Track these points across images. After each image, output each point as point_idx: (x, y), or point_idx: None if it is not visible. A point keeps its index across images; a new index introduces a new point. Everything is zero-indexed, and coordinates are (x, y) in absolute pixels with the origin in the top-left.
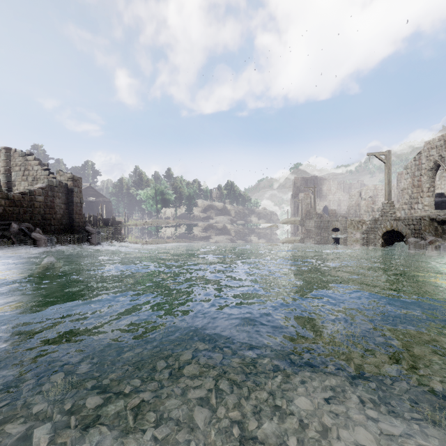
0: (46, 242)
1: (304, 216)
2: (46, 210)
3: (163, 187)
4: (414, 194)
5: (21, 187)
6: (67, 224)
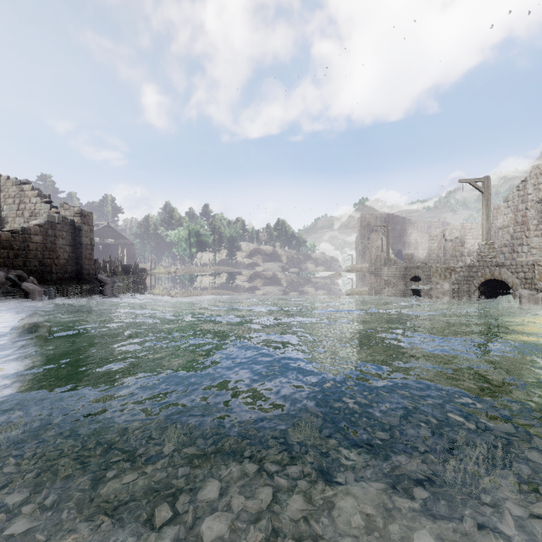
0: (41, 295)
1: (374, 262)
2: (45, 253)
3: (198, 227)
4: (517, 234)
5: (16, 225)
6: (73, 272)
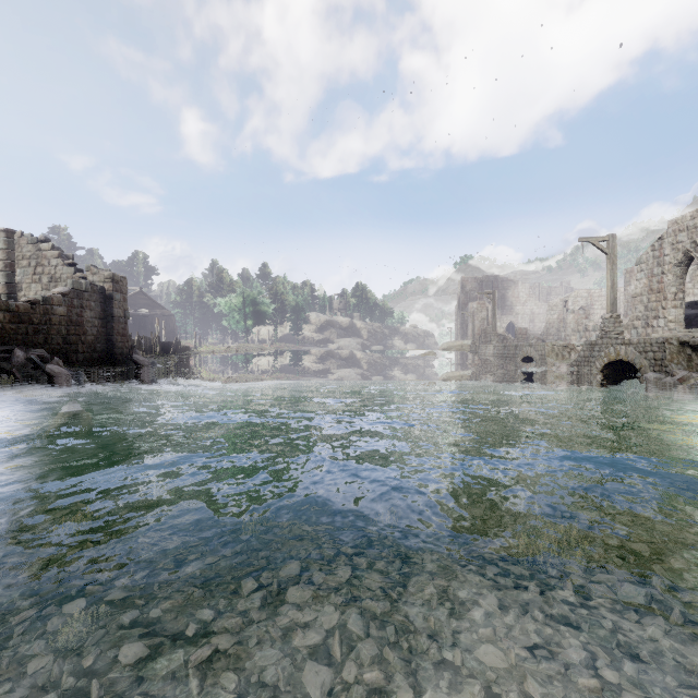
0: (69, 380)
1: (478, 338)
2: (70, 328)
3: (255, 293)
4: (652, 304)
5: (32, 293)
6: (103, 351)
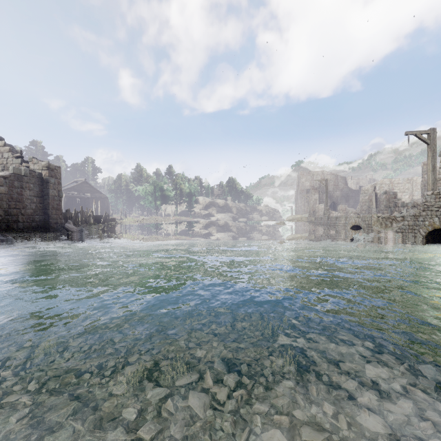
0: None
1: (312, 213)
2: (11, 203)
3: (162, 183)
4: None
5: None
6: (41, 221)
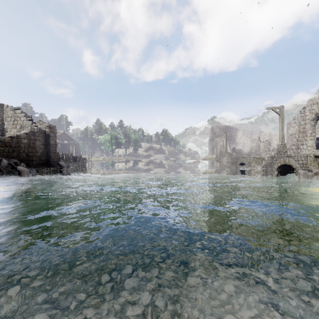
0: (28, 173)
1: (219, 154)
2: (29, 149)
3: (116, 134)
4: (300, 138)
5: (12, 133)
6: (45, 160)
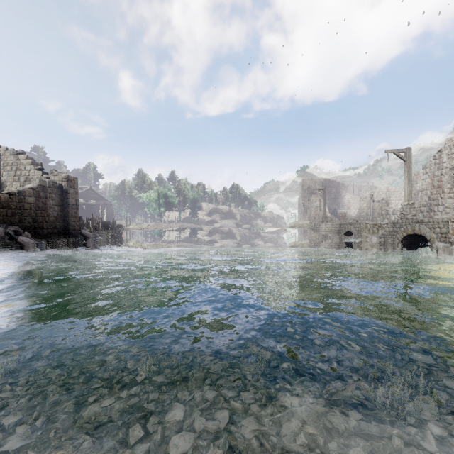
0: (34, 247)
1: (313, 219)
2: (37, 212)
3: (166, 190)
4: (433, 195)
5: (13, 188)
6: (61, 228)
